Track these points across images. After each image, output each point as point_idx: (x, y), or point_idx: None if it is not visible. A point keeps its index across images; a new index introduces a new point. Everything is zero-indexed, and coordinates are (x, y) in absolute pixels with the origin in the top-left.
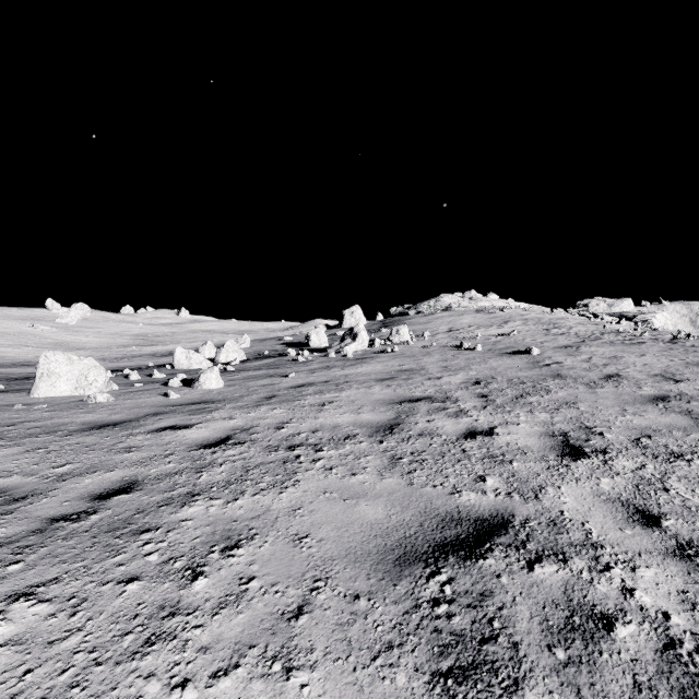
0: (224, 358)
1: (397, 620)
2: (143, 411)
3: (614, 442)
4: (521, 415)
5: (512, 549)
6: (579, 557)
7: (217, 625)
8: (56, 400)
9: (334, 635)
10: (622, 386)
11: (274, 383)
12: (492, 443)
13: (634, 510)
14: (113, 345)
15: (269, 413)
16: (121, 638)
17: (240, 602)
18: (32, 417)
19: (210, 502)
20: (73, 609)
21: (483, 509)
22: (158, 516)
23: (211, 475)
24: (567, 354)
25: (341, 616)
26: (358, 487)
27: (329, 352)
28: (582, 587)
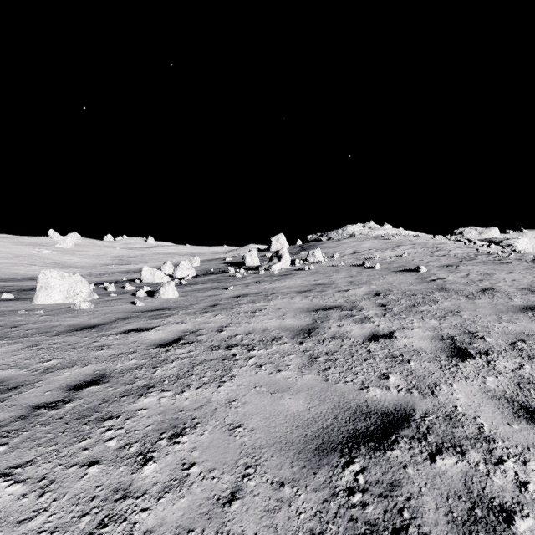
0: (179, 274)
1: (317, 508)
2: (115, 316)
3: (494, 345)
4: (414, 321)
5: (415, 441)
6: (474, 450)
7: (162, 508)
8: (51, 307)
9: (262, 521)
10: (496, 297)
11: (217, 294)
12: (392, 345)
13: (518, 406)
14: (97, 264)
15: (212, 318)
16: (79, 519)
17: (182, 486)
18: (31, 320)
19: (162, 394)
20: (42, 490)
21: (388, 403)
22: (120, 405)
23: (164, 370)
24: (448, 271)
25: (268, 503)
26: (283, 382)
27: (260, 269)
28: (480, 479)
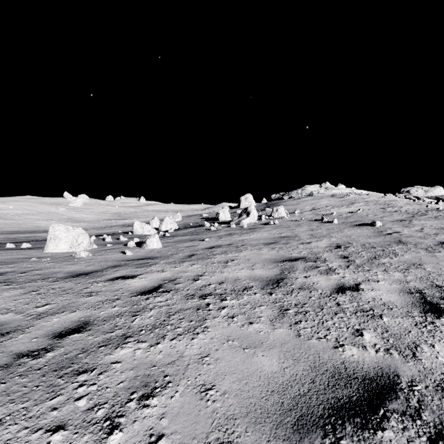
0: (164, 228)
1: None
2: (107, 264)
3: None
4: (378, 274)
5: (408, 419)
6: None
7: None
8: (57, 255)
9: None
10: None
11: (194, 245)
12: (360, 298)
13: None
14: (100, 219)
15: (189, 267)
16: None
17: None
18: (38, 267)
19: (137, 345)
20: None
21: (367, 366)
22: (96, 356)
23: (142, 319)
24: (403, 226)
25: None
26: (255, 336)
27: (231, 224)
28: None
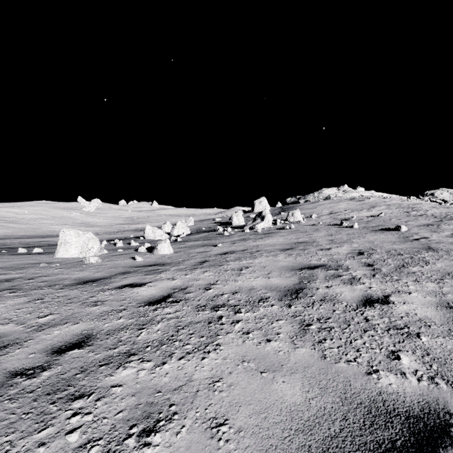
0: (176, 232)
1: None
2: (116, 270)
3: None
4: (409, 284)
5: None
6: None
7: None
8: (67, 260)
9: None
10: None
11: (207, 251)
12: (391, 313)
13: None
14: (113, 224)
15: (200, 275)
16: None
17: None
18: (46, 273)
19: (141, 365)
20: None
21: (410, 400)
22: (95, 377)
23: (148, 333)
24: (431, 231)
25: None
26: (273, 357)
27: (245, 228)
28: None
